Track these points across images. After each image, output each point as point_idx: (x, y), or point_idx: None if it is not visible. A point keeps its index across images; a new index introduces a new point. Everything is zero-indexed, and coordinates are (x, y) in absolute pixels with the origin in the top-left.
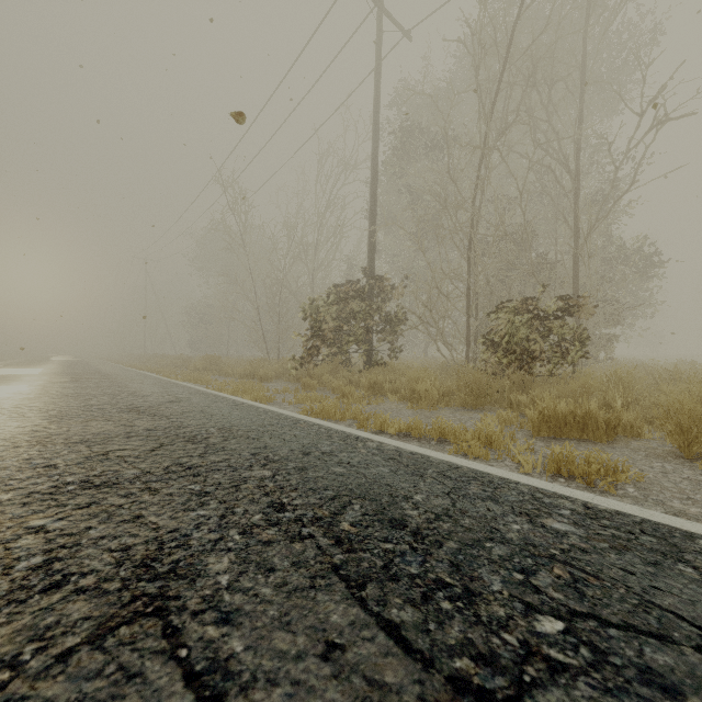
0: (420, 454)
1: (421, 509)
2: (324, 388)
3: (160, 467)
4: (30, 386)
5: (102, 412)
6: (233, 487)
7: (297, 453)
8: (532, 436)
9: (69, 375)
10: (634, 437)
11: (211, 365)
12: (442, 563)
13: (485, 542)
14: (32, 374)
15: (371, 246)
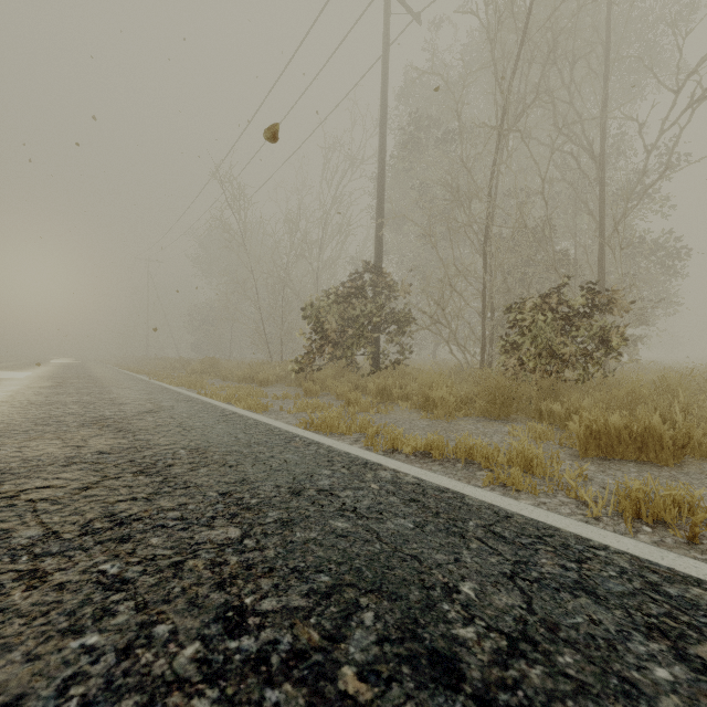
0: (451, 491)
1: (479, 622)
2: (327, 394)
3: (78, 522)
4: None
5: (57, 427)
6: (171, 567)
7: (284, 492)
8: (577, 455)
9: (54, 379)
10: (703, 457)
11: (210, 368)
12: None
13: None
14: (15, 378)
15: (378, 241)
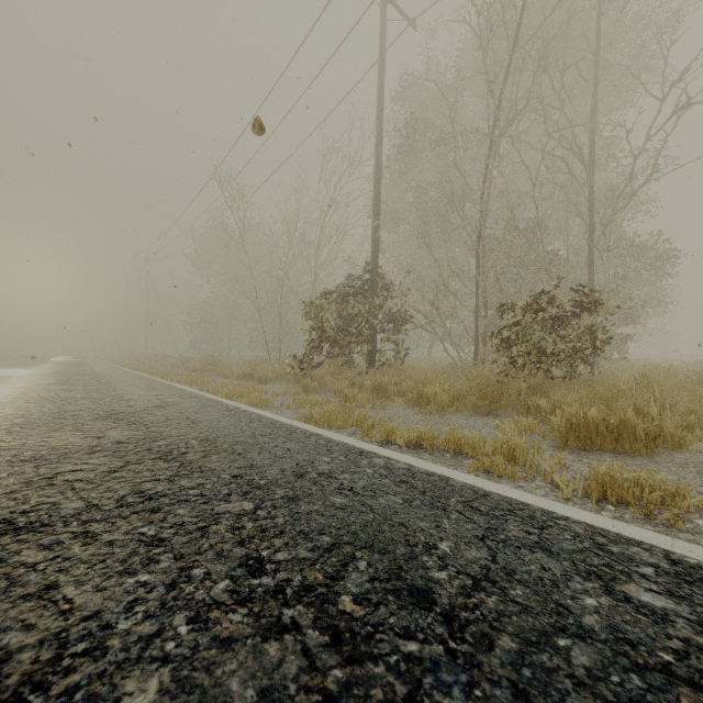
0: (437, 475)
1: (451, 568)
2: (325, 391)
3: (113, 498)
4: (11, 389)
5: (74, 420)
6: (198, 530)
7: (289, 475)
8: (558, 447)
9: (60, 377)
10: (675, 448)
11: (209, 366)
12: (500, 688)
13: (555, 636)
14: (21, 375)
15: (374, 242)
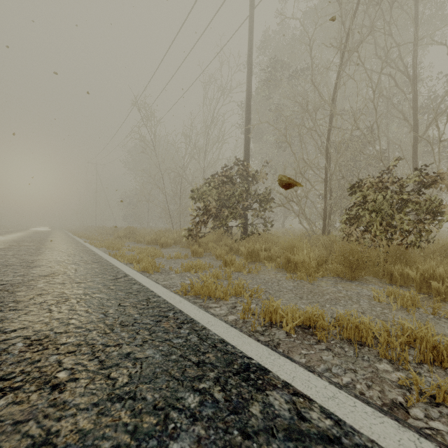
0: None
1: None
2: (209, 254)
3: None
4: None
5: None
6: None
7: None
8: None
9: (12, 242)
10: None
11: (130, 234)
12: None
13: None
14: None
15: (246, 144)
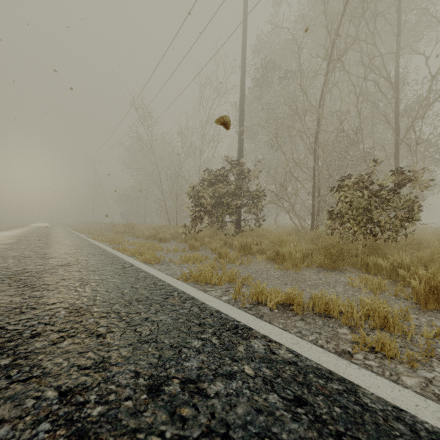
0: (336, 378)
1: None
2: (205, 248)
3: None
4: None
5: None
6: None
7: (141, 387)
8: (417, 308)
9: (19, 237)
10: None
11: (128, 230)
12: None
13: None
14: None
15: (240, 144)
